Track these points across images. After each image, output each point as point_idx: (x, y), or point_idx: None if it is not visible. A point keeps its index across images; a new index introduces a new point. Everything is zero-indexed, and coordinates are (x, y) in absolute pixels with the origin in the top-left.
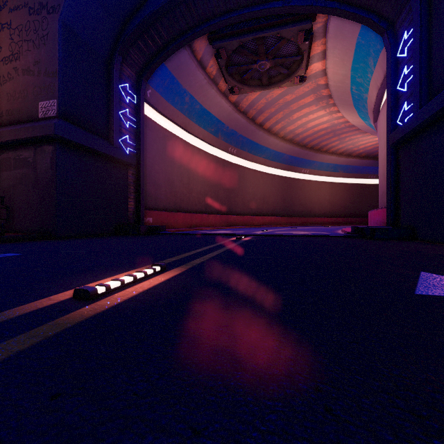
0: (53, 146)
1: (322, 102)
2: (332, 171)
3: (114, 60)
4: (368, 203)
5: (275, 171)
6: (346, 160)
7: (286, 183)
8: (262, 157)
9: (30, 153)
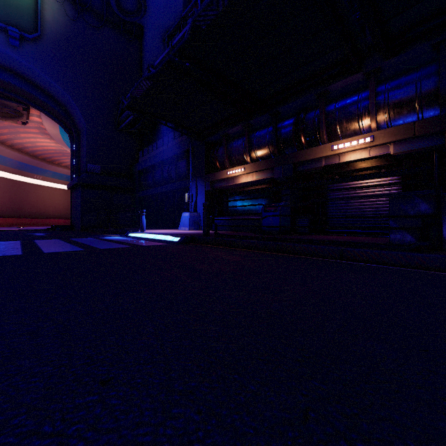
0: None
1: (47, 135)
2: (66, 180)
3: None
4: None
5: (0, 172)
6: None
7: (16, 186)
8: None
9: None
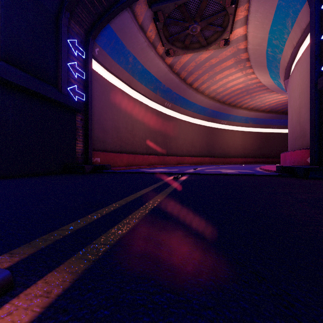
0: None
1: (240, 65)
2: (244, 122)
3: (61, 14)
4: (270, 147)
5: (200, 122)
6: (255, 114)
7: (209, 131)
8: (191, 110)
9: None
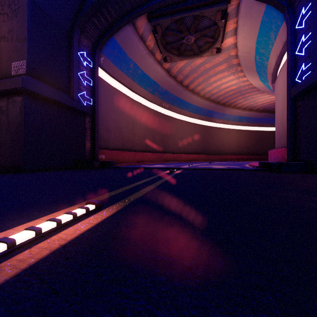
0: (21, 97)
1: (232, 69)
2: (238, 121)
3: (73, 32)
4: (264, 145)
5: (196, 121)
6: (248, 113)
7: (205, 130)
8: (187, 110)
9: (3, 103)
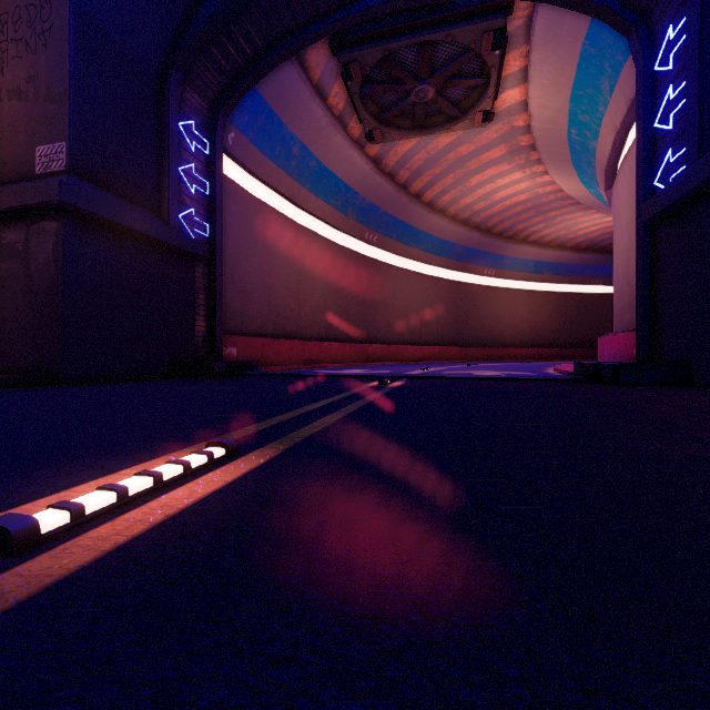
0: (57, 221)
1: (519, 157)
2: (533, 272)
3: (169, 78)
4: (590, 325)
5: (440, 271)
6: (556, 255)
7: (459, 292)
8: (420, 248)
9: (18, 235)
